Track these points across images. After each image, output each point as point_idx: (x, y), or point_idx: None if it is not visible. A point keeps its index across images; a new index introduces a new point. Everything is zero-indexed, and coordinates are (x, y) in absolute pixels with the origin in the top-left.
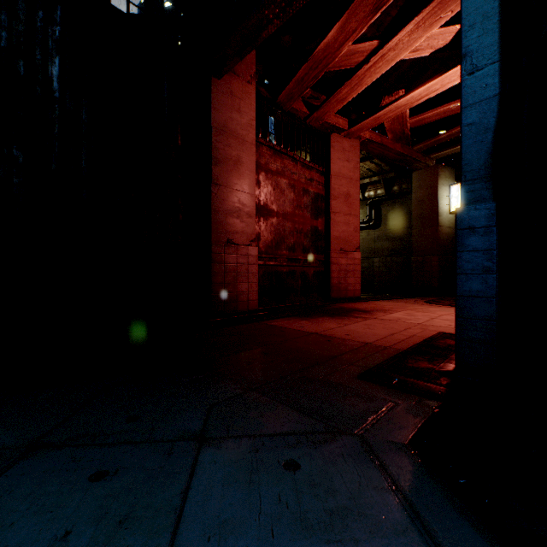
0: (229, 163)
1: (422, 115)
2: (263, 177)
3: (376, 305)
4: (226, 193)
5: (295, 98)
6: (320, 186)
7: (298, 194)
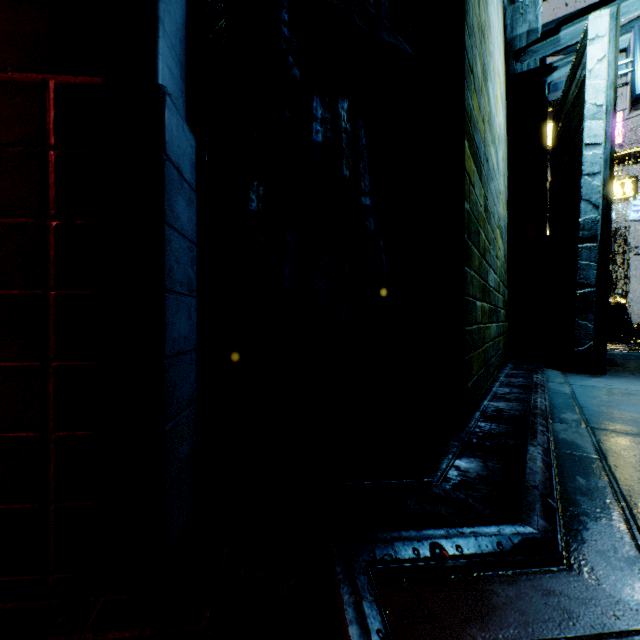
0: None
1: None
2: None
3: None
4: None
5: None
6: None
7: None
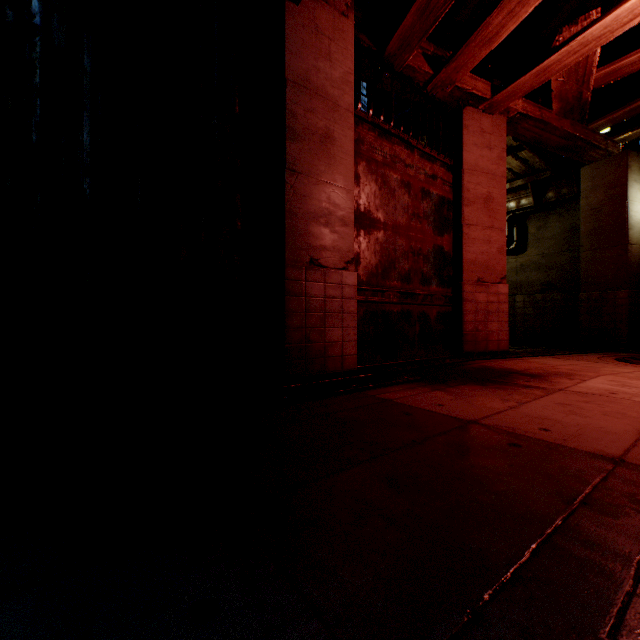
0: (313, 139)
1: (618, 62)
2: (364, 169)
3: (541, 364)
4: (309, 186)
5: (413, 45)
6: (445, 187)
7: (415, 197)
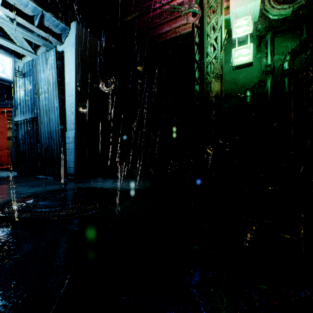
0: None
1: None
2: None
3: None
4: None
5: None
6: None
7: None
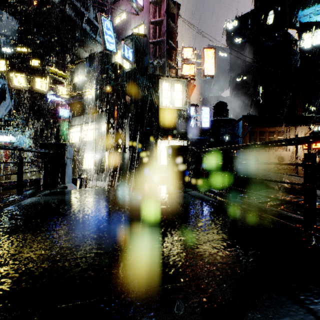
0: None
1: None
2: None
3: None
4: None
5: None
6: None
7: None
